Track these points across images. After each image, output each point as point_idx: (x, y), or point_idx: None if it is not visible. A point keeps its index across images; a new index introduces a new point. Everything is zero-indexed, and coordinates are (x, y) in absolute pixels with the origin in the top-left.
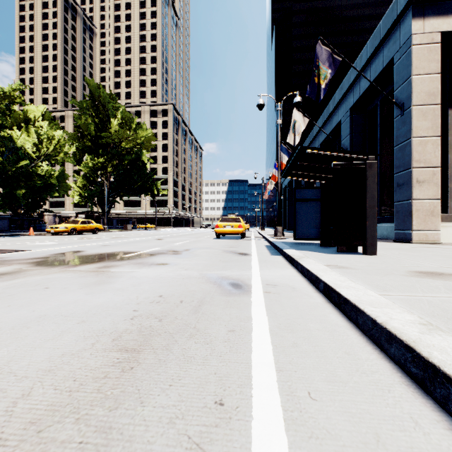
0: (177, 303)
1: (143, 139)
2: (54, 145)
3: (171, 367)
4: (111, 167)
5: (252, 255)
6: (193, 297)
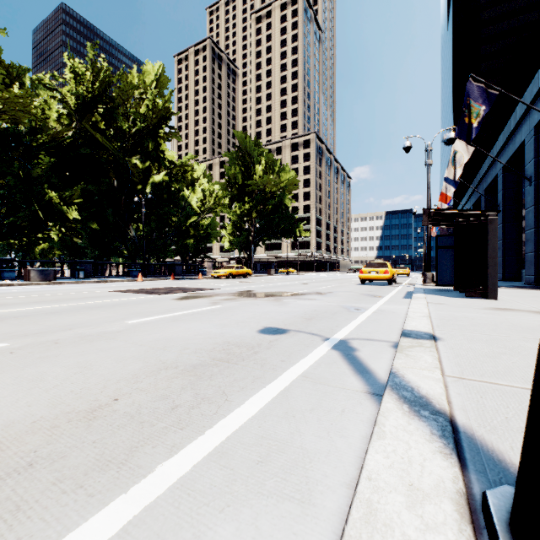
0: (324, 312)
1: (285, 181)
2: (214, 200)
3: (322, 322)
4: (256, 212)
5: (385, 297)
6: (331, 311)
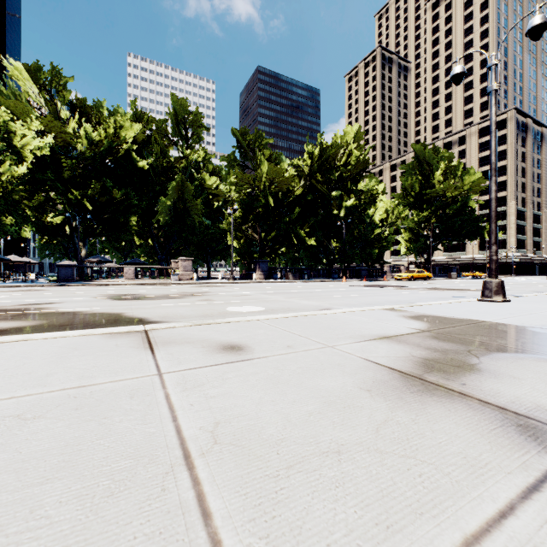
0: None
1: (469, 184)
2: (395, 215)
3: None
4: (434, 217)
5: None
6: None
